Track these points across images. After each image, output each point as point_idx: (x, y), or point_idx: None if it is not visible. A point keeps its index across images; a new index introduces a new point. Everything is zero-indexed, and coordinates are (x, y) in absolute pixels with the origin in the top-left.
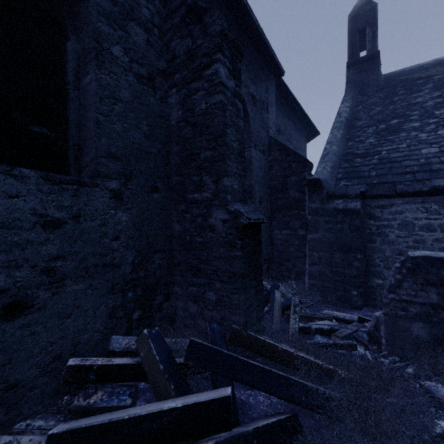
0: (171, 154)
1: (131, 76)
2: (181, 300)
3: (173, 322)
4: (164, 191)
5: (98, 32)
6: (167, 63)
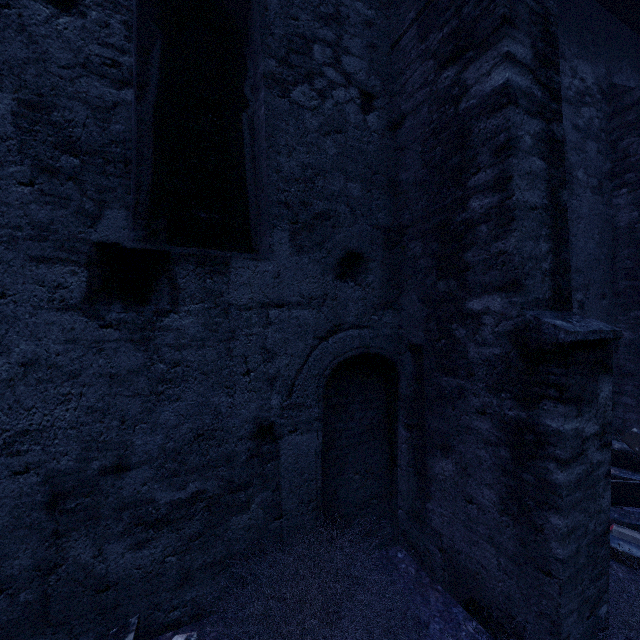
0: (616, 257)
1: (587, 192)
2: (635, 412)
3: (619, 434)
4: (609, 296)
5: (570, 166)
6: (611, 163)
